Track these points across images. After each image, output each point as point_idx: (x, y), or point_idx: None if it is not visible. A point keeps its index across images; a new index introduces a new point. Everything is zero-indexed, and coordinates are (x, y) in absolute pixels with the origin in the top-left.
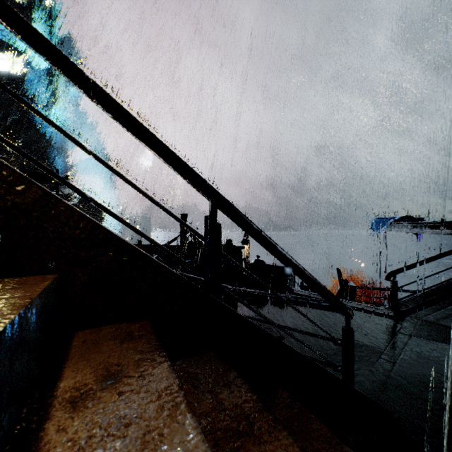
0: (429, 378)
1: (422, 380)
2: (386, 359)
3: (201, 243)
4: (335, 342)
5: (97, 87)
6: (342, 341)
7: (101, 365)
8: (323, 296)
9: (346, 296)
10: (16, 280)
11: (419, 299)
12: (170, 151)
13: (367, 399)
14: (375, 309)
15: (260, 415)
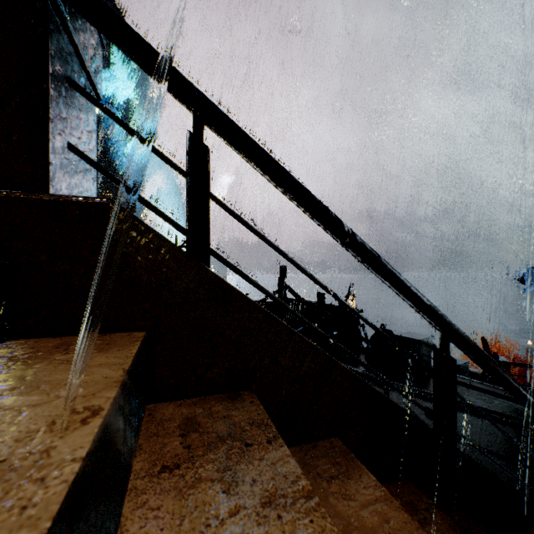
0: None
1: None
2: None
3: (305, 302)
4: None
5: (354, 236)
6: None
7: None
8: None
9: None
10: (320, 453)
11: None
12: (412, 287)
13: None
14: None
15: None
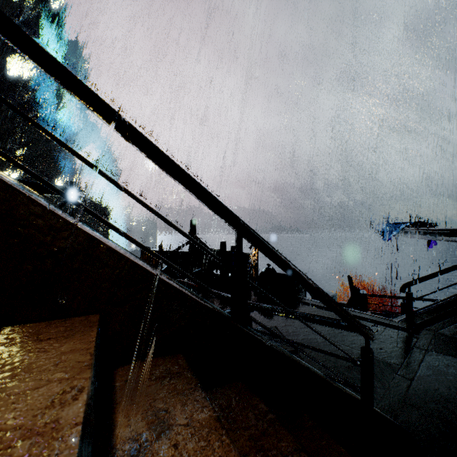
0: (448, 397)
1: (441, 399)
2: (403, 376)
3: (210, 250)
4: (354, 363)
5: (132, 129)
6: (362, 362)
7: (149, 410)
8: (343, 319)
9: (357, 304)
10: (64, 324)
11: (434, 310)
12: (200, 186)
13: (388, 421)
14: (389, 321)
15: (298, 456)
